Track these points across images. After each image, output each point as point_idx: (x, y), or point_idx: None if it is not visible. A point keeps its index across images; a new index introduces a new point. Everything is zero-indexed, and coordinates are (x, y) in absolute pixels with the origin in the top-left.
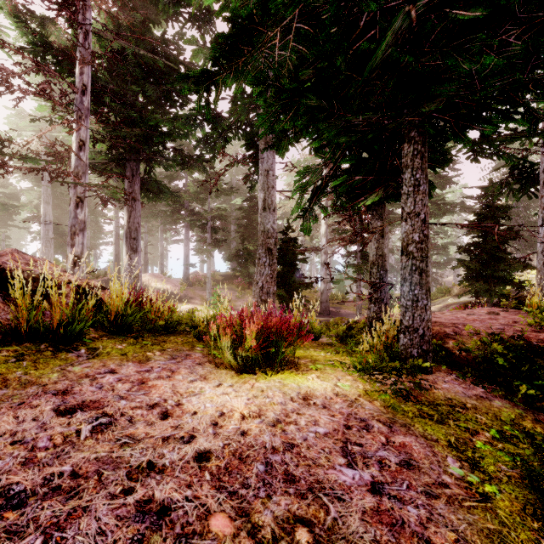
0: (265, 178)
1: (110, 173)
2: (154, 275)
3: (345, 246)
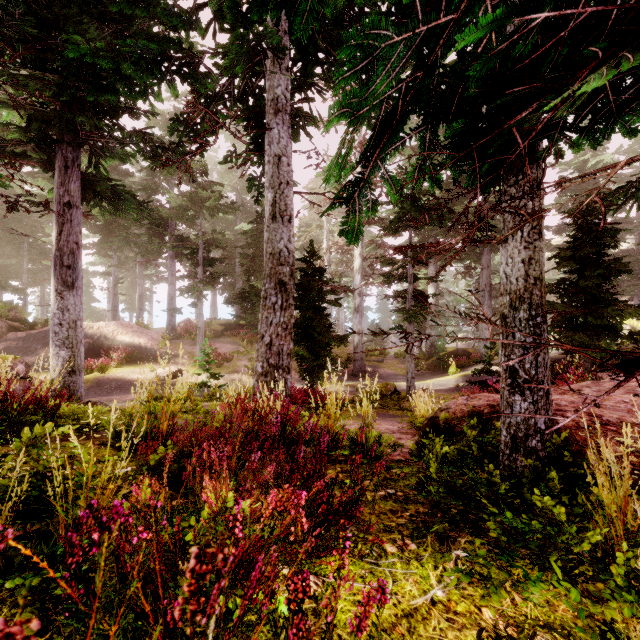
0: (275, 167)
1: (26, 161)
2: (122, 325)
3: (390, 283)
